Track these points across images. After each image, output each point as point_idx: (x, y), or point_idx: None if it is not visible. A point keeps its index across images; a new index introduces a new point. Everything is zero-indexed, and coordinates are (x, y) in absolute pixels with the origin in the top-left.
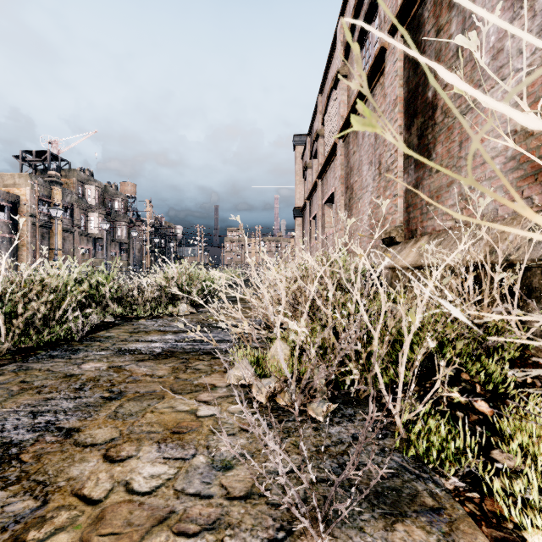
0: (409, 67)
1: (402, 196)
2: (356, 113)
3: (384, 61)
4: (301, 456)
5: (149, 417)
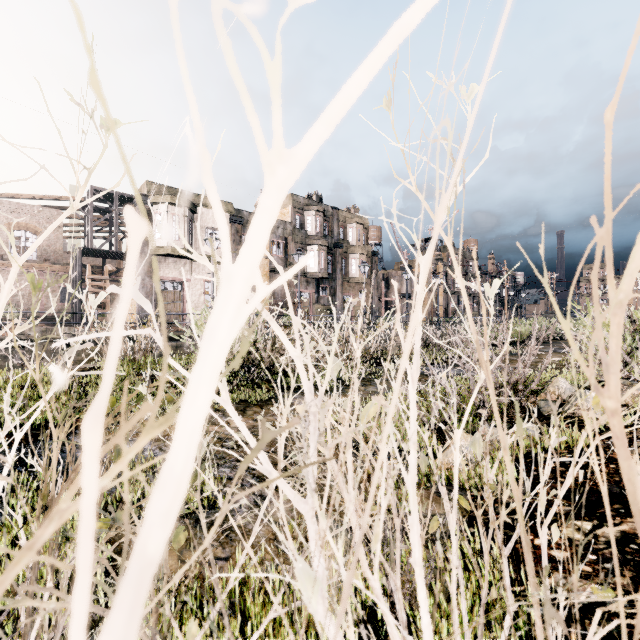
0: None
1: None
2: None
3: None
4: None
5: None
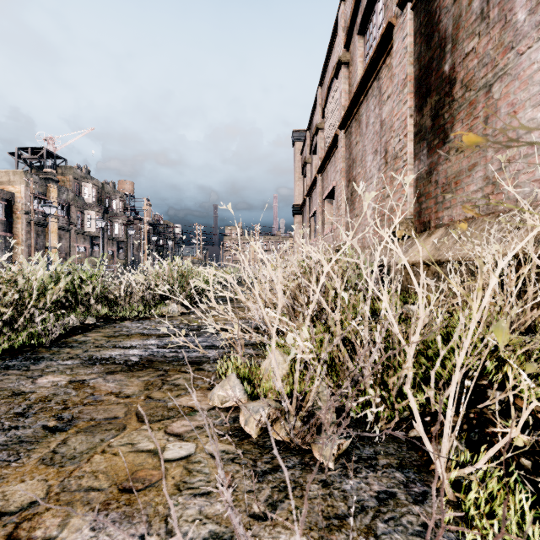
0: (421, 41)
1: (413, 185)
2: (359, 100)
3: (391, 39)
4: (305, 538)
5: (96, 461)
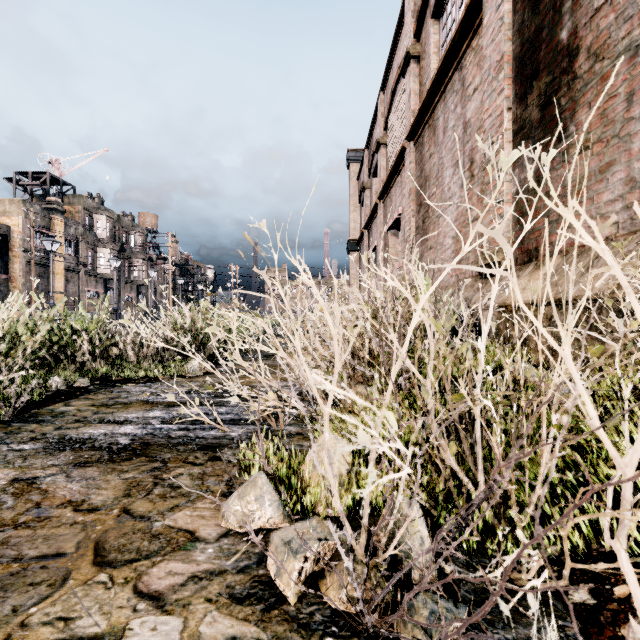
0: (523, 6)
1: (511, 202)
2: (433, 100)
3: (479, 13)
4: None
5: None
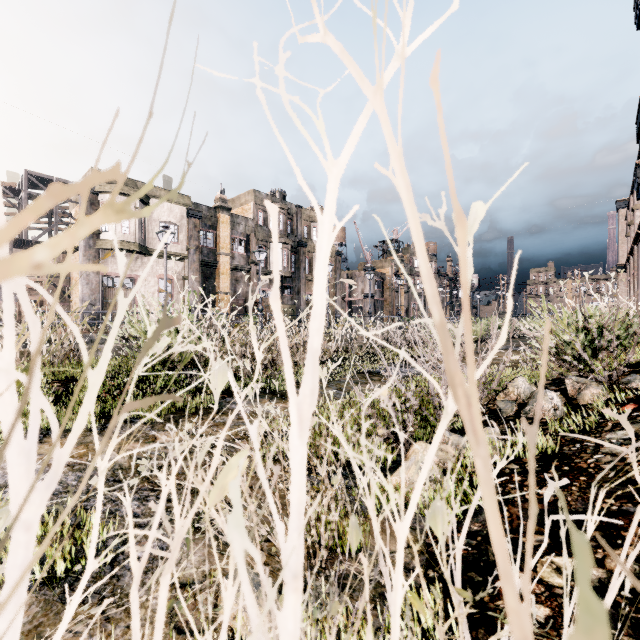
0: None
1: None
2: (637, 240)
3: None
4: None
5: None
